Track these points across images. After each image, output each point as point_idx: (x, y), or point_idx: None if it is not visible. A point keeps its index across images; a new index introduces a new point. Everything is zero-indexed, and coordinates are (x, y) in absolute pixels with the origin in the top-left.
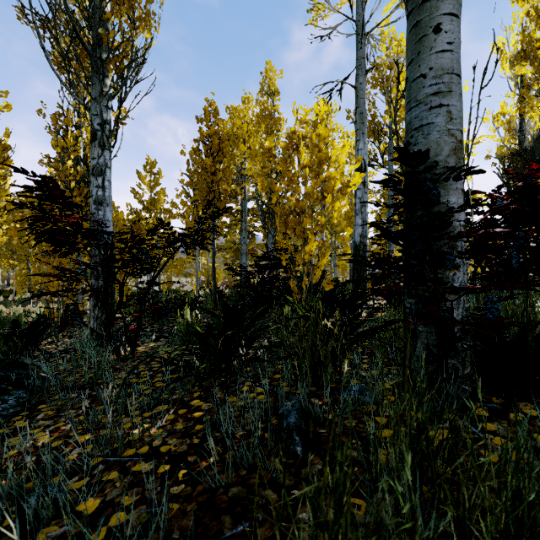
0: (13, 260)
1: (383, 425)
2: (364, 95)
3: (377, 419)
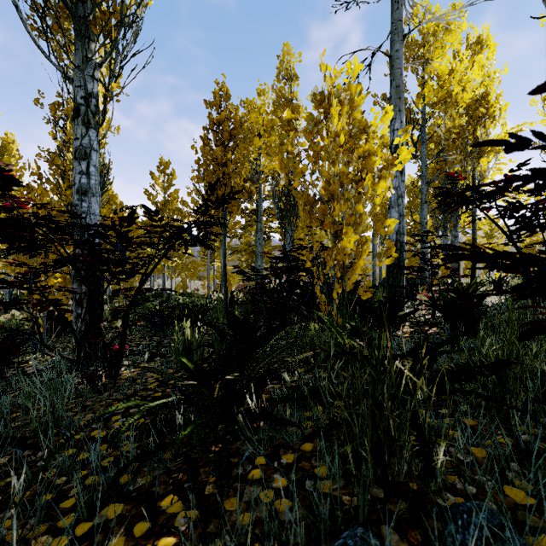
0: None
1: None
2: (401, 65)
3: None
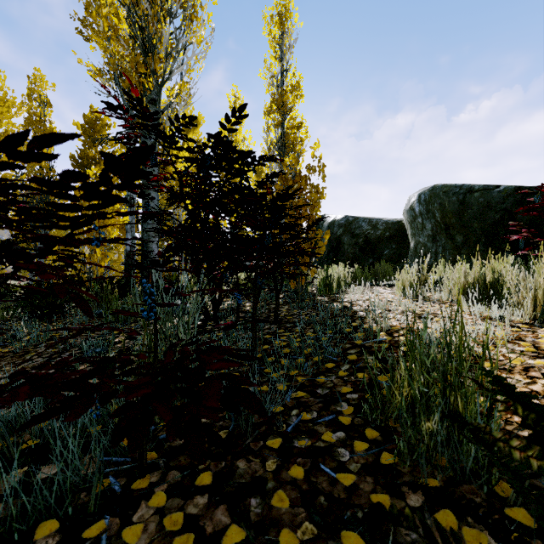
0: None
1: None
2: None
3: None
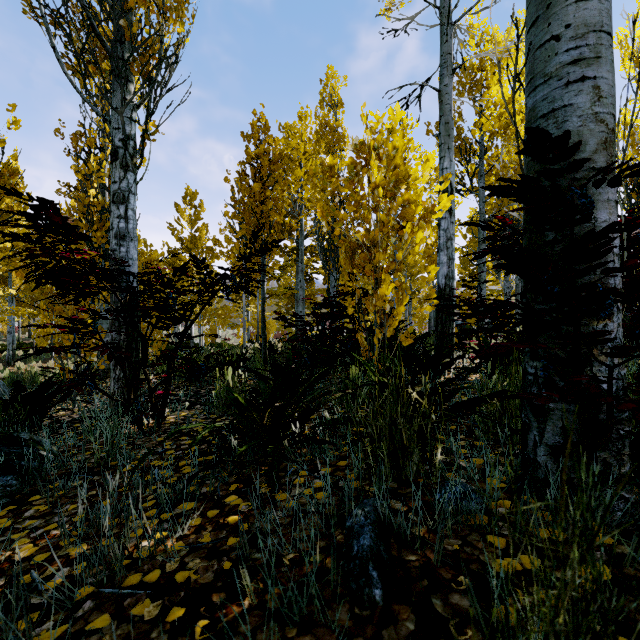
0: (34, 308)
1: (502, 551)
2: (451, 100)
3: (491, 540)
